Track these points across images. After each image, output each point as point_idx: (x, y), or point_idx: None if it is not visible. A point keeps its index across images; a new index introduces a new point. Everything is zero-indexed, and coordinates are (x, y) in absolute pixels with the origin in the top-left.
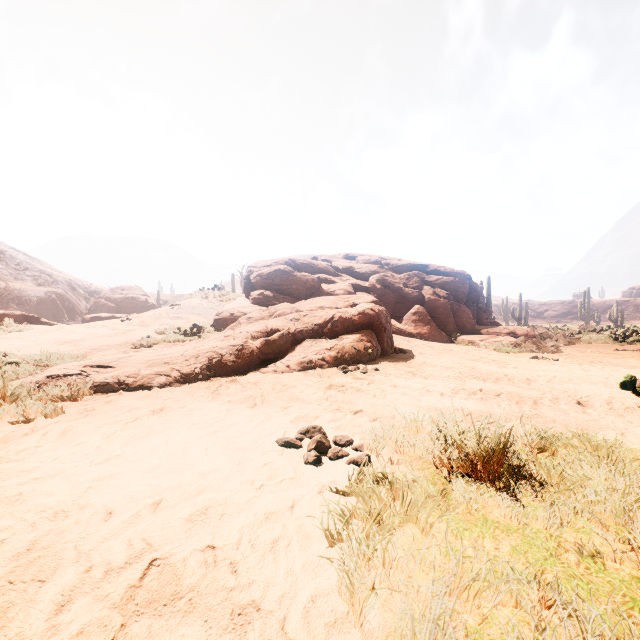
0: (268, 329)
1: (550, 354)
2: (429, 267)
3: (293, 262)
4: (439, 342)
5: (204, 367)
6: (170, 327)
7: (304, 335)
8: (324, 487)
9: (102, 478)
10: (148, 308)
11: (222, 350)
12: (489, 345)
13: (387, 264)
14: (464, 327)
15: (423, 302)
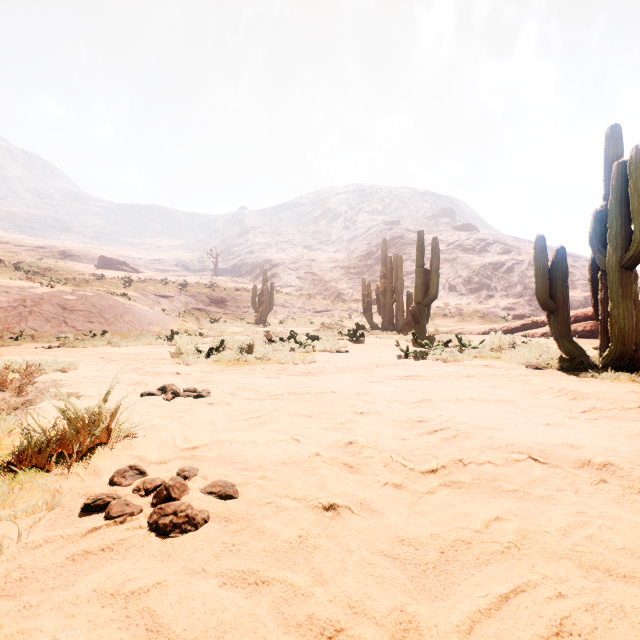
0: (530, 319)
1: None
2: None
3: None
4: None
5: (485, 331)
6: None
7: None
8: None
9: None
10: None
11: (497, 326)
12: None
13: None
14: None
15: None
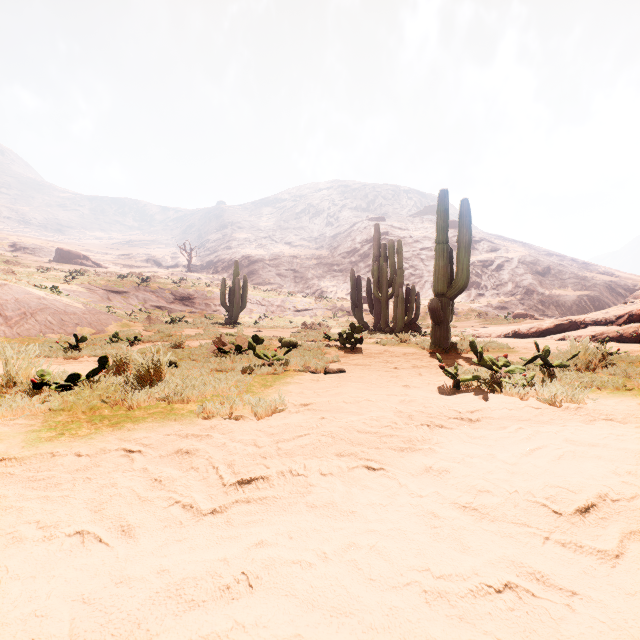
0: (565, 318)
1: None
2: None
3: None
4: None
5: (507, 333)
6: None
7: (596, 323)
8: None
9: None
10: None
11: (522, 327)
12: None
13: None
14: None
15: None
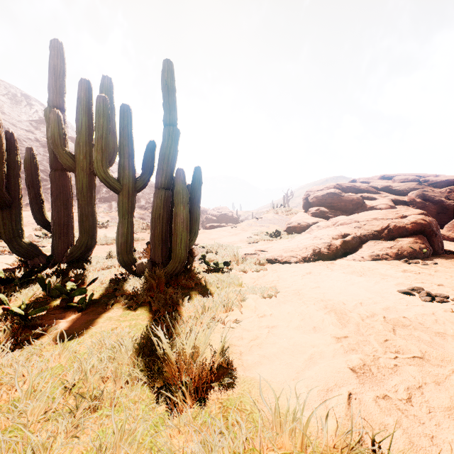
0: (342, 233)
1: None
2: None
3: (339, 186)
4: None
5: (312, 254)
6: (260, 231)
7: (367, 238)
8: (446, 310)
9: (321, 293)
10: (233, 220)
11: (318, 245)
12: None
13: (425, 181)
14: None
15: None
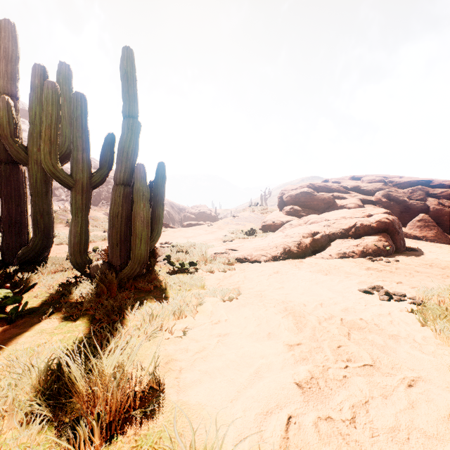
0: (312, 232)
1: None
2: (433, 182)
3: (312, 185)
4: (445, 244)
5: (282, 253)
6: (236, 230)
7: (335, 236)
8: (402, 309)
9: (284, 294)
10: (212, 218)
11: (289, 244)
12: None
13: (390, 182)
14: None
15: (427, 211)
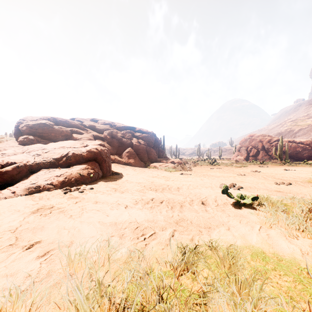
0: (3, 162)
1: (188, 171)
2: (136, 128)
3: (54, 119)
4: (140, 167)
5: None
6: None
7: (41, 166)
8: None
9: None
10: None
11: None
12: (163, 168)
13: (114, 125)
14: (152, 159)
15: (132, 146)
